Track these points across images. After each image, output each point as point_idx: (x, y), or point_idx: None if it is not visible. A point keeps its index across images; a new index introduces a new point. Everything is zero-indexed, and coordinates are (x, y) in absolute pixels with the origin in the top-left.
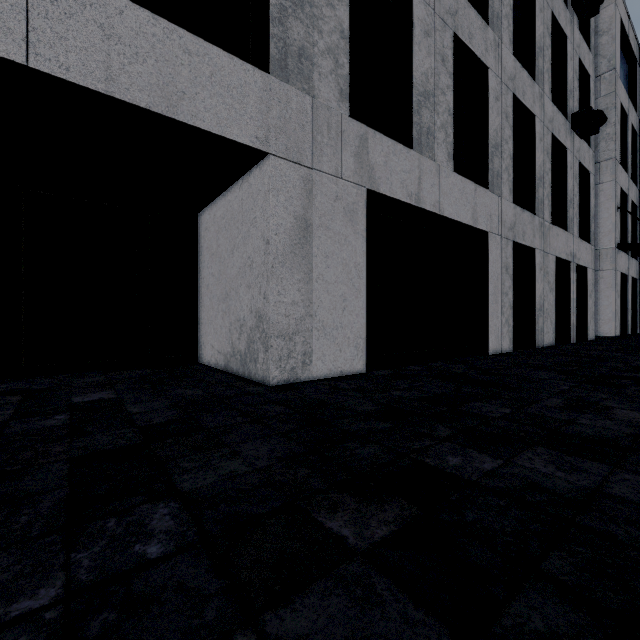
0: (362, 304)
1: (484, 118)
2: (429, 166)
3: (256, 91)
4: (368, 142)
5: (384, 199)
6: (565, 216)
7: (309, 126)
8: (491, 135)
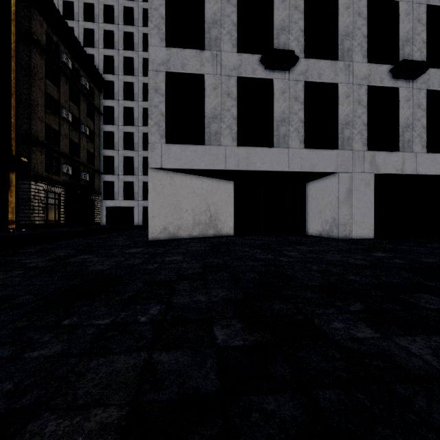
0: (372, 214)
1: None
2: (409, 155)
3: (334, 156)
4: (375, 156)
5: (384, 174)
6: None
7: (351, 160)
8: None
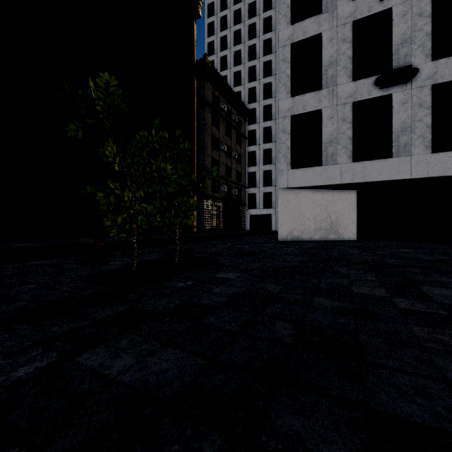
0: None
1: None
2: None
3: None
4: None
5: None
6: None
7: None
8: None
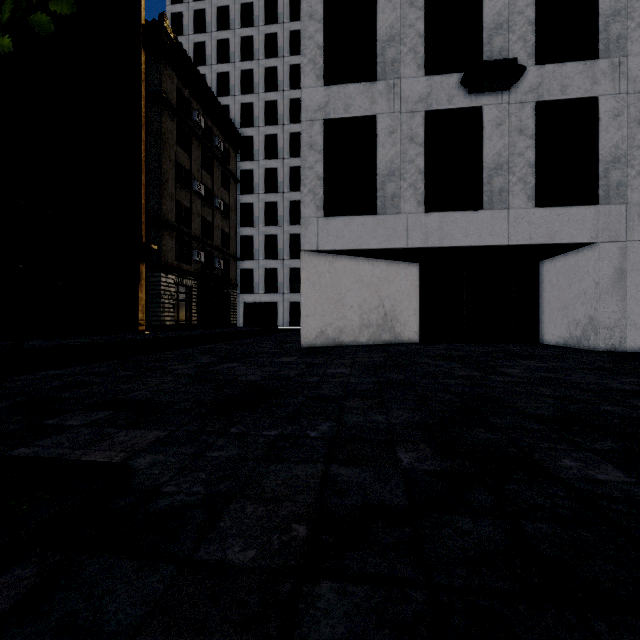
0: None
1: None
2: None
3: (590, 216)
4: None
5: None
6: None
7: (623, 220)
8: None
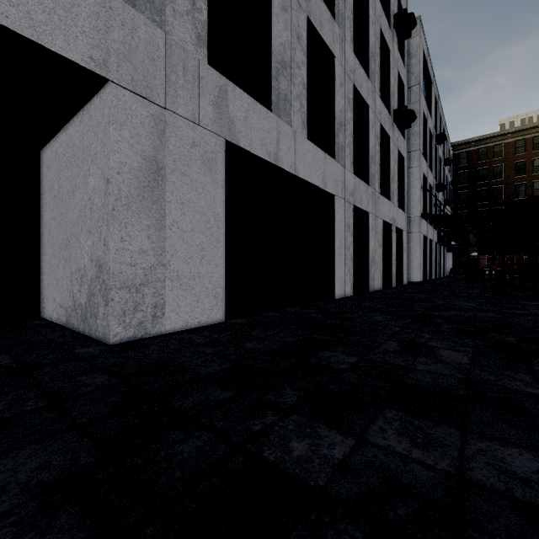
0: (222, 254)
1: (332, 99)
2: (286, 130)
3: (90, 3)
4: (228, 94)
5: (245, 154)
6: (389, 189)
7: (161, 62)
8: (337, 114)
